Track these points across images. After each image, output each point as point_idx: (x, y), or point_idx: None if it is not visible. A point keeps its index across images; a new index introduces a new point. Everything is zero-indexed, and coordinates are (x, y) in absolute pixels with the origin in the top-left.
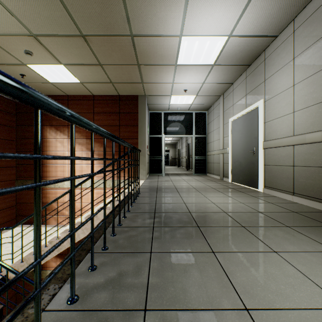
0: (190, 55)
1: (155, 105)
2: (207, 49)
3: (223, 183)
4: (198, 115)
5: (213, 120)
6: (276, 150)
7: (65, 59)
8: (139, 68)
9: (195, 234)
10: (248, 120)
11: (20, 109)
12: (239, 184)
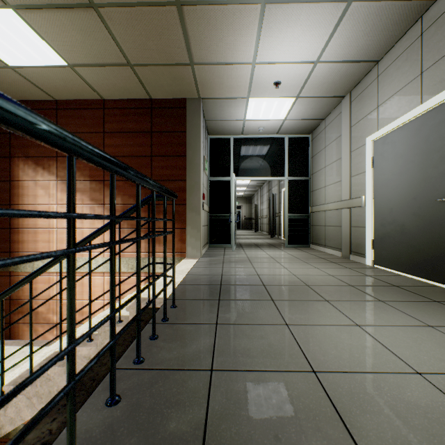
0: None
1: (218, 123)
2: None
3: (359, 268)
4: (295, 142)
5: (323, 148)
6: None
7: None
8: (180, 17)
9: None
10: (430, 128)
11: None
12: (397, 273)
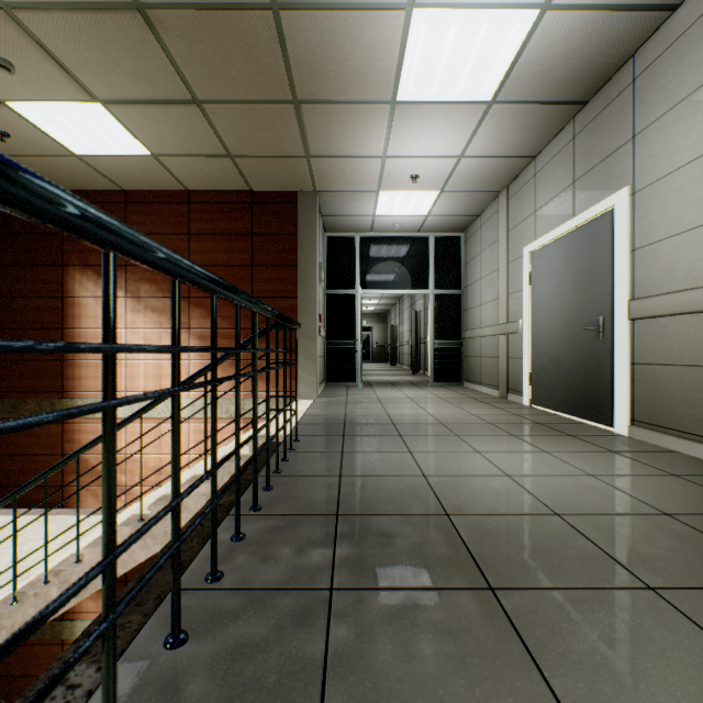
0: (433, 70)
1: (339, 219)
2: (478, 50)
3: (511, 408)
4: (443, 243)
5: (479, 254)
6: (674, 324)
7: (103, 84)
8: (297, 113)
9: (490, 635)
10: (580, 247)
11: (9, 227)
12: (553, 412)
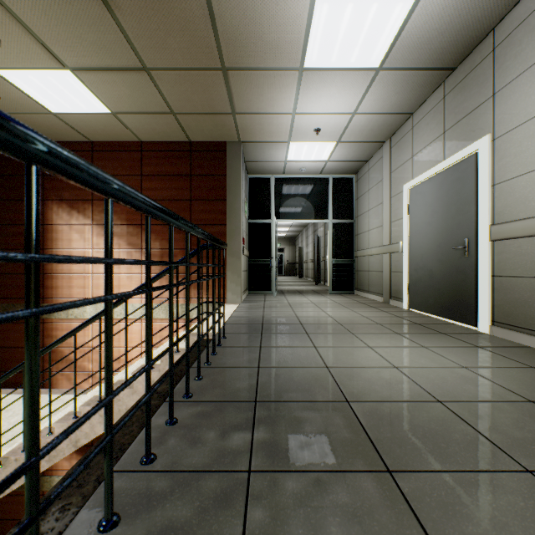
0: (333, 42)
1: (258, 164)
2: (369, 25)
3: (394, 311)
4: (340, 183)
5: (367, 191)
6: (528, 244)
7: (71, 54)
8: (225, 78)
9: (391, 518)
10: (449, 183)
11: (2, 170)
12: (427, 315)
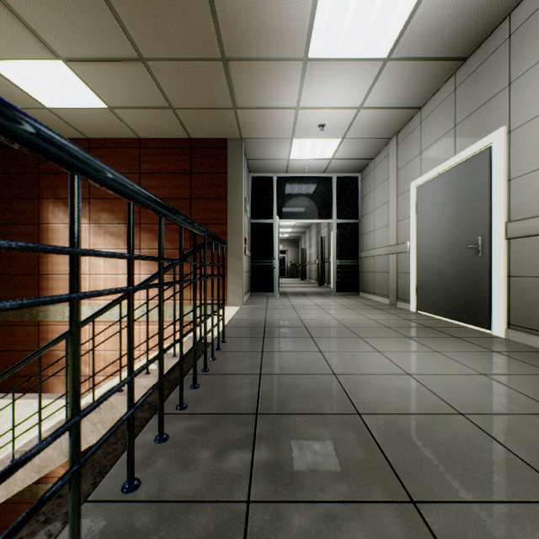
0: (339, 30)
1: (261, 162)
2: (377, 11)
3: (401, 313)
4: (344, 181)
5: (373, 189)
6: None
7: (64, 44)
8: (225, 70)
9: None
10: (461, 179)
11: None
12: (436, 317)
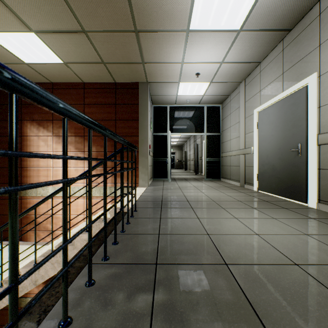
0: (210, 11)
1: (159, 97)
2: None
3: (248, 192)
4: (211, 109)
5: (229, 114)
6: None
7: (34, 21)
8: (137, 38)
9: None
10: (287, 107)
11: None
12: (270, 194)
